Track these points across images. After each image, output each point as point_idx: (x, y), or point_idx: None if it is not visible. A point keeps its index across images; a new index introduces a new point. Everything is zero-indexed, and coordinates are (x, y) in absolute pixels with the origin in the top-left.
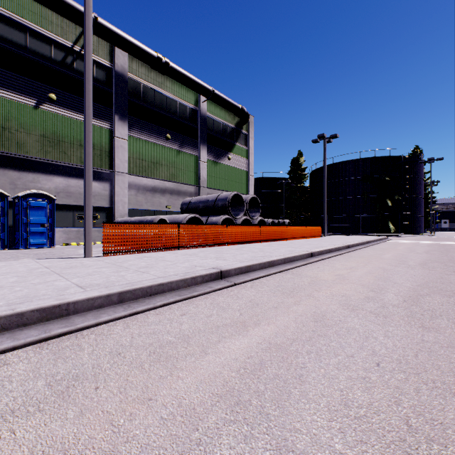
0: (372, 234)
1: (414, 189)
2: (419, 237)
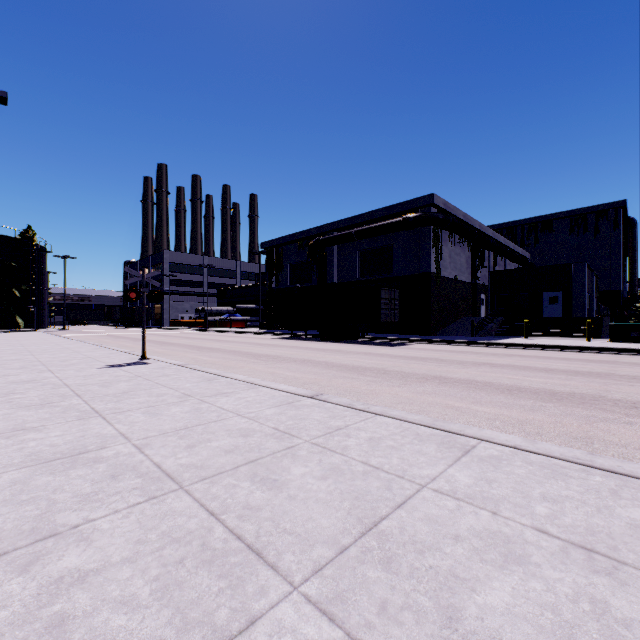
0: (5, 331)
1: (41, 280)
2: (58, 331)
